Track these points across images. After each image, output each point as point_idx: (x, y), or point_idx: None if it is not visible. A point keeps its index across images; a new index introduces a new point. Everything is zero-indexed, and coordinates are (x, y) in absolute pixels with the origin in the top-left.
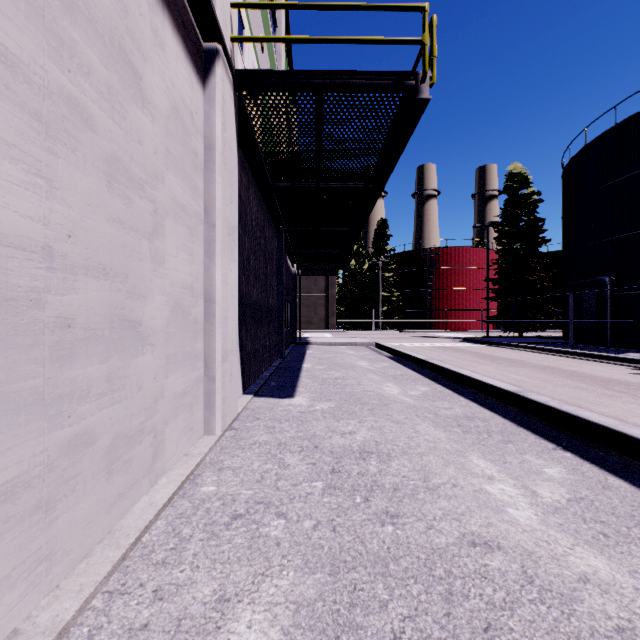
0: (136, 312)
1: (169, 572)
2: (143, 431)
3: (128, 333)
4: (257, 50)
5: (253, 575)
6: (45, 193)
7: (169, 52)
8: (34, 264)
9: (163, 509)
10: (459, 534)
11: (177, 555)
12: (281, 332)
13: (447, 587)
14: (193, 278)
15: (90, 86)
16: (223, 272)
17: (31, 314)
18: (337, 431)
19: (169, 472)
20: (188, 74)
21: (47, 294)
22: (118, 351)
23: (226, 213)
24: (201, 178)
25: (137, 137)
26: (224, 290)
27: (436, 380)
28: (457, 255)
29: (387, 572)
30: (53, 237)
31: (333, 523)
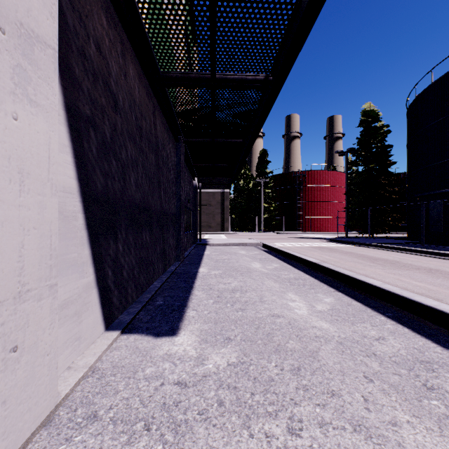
0: None
1: None
2: None
3: None
4: None
5: None
6: None
7: None
8: None
9: None
10: None
11: None
12: (179, 236)
13: None
14: None
15: None
16: None
17: None
18: None
19: None
20: None
21: None
22: None
23: None
24: None
25: None
26: None
27: (334, 286)
28: (319, 176)
29: None
30: None
31: None
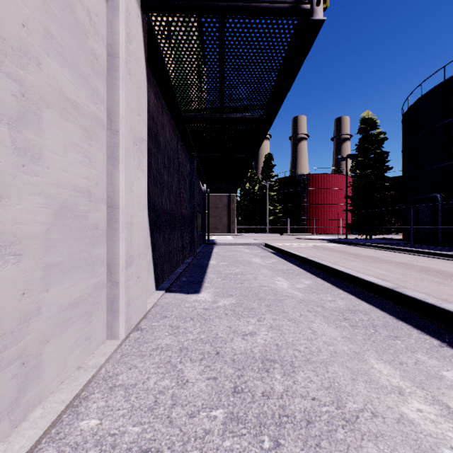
0: None
1: None
2: None
3: None
4: None
5: None
6: None
7: None
8: None
9: None
10: None
11: None
12: (193, 235)
13: None
14: (91, 182)
15: None
16: (127, 179)
17: None
18: (238, 332)
19: (49, 397)
20: None
21: None
22: None
23: (131, 122)
24: (103, 84)
25: None
26: (129, 196)
27: (316, 274)
28: (323, 179)
29: None
30: None
31: None
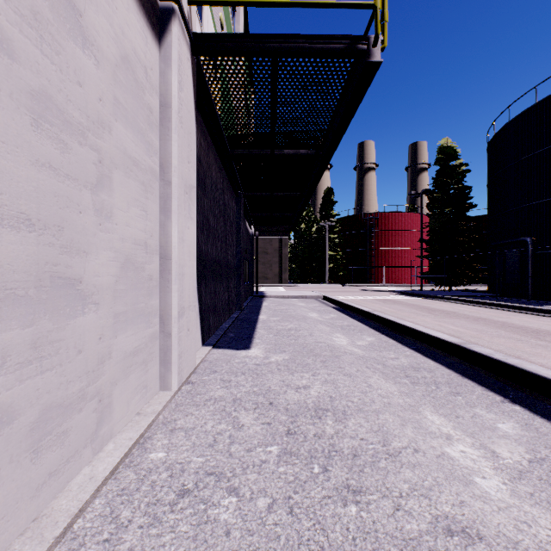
0: (74, 268)
1: None
2: (84, 397)
3: (63, 292)
4: (216, 26)
5: None
6: None
7: None
8: None
9: (104, 483)
10: (431, 517)
11: (109, 550)
12: (239, 287)
13: None
14: (147, 234)
15: (6, 3)
16: (179, 229)
17: None
18: (292, 385)
19: (118, 435)
20: (141, 27)
21: None
22: (49, 312)
23: (183, 171)
24: (157, 135)
25: (76, 78)
26: (180, 247)
27: (380, 330)
28: (394, 219)
29: None
30: None
31: (290, 502)
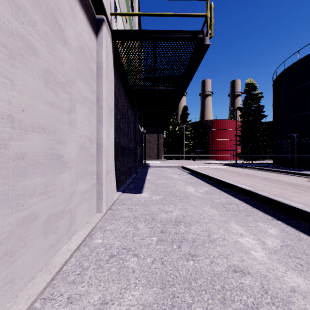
0: (60, 151)
1: (76, 287)
2: (64, 212)
3: (56, 161)
4: (124, 21)
5: (120, 289)
6: (9, 87)
7: (78, 18)
8: (3, 125)
9: (74, 252)
10: (227, 266)
11: (81, 277)
12: (136, 161)
13: (222, 295)
14: (91, 133)
15: (35, 32)
16: (106, 131)
17: (1, 151)
18: (163, 210)
19: (78, 232)
20: (88, 30)
21: (10, 141)
22: (50, 171)
23: (108, 101)
24: (95, 83)
25: (61, 60)
26: (107, 140)
27: (212, 184)
28: (221, 123)
29: (190, 287)
30: (14, 111)
31: (162, 260)
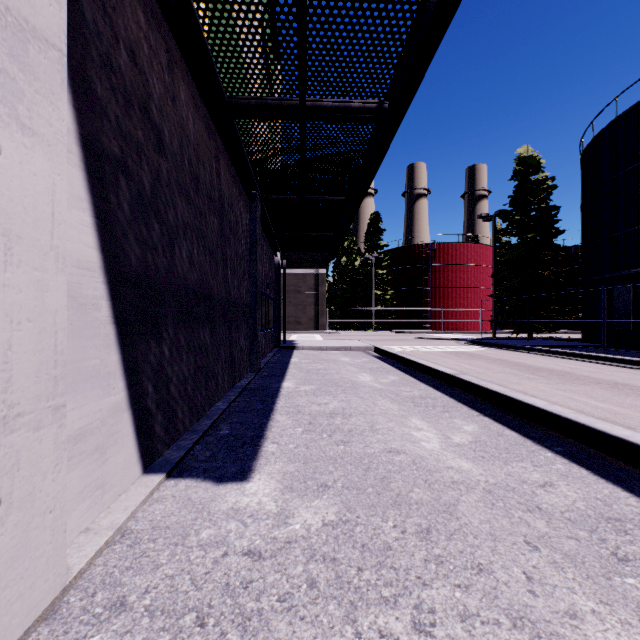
0: None
1: None
2: None
3: None
4: None
5: None
6: None
7: None
8: None
9: None
10: None
11: None
12: (254, 336)
13: None
14: None
15: None
16: None
17: None
18: None
19: None
20: None
21: None
22: None
23: None
24: None
25: None
26: None
27: (477, 407)
28: (454, 251)
29: None
30: None
31: None
